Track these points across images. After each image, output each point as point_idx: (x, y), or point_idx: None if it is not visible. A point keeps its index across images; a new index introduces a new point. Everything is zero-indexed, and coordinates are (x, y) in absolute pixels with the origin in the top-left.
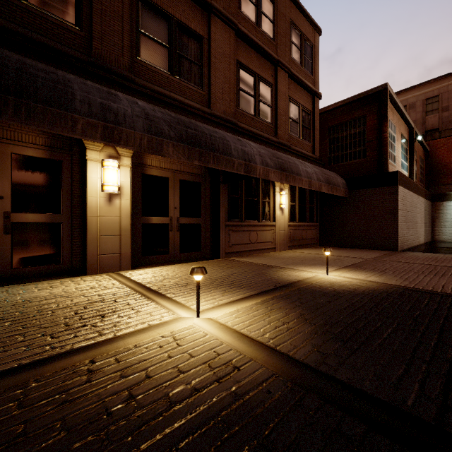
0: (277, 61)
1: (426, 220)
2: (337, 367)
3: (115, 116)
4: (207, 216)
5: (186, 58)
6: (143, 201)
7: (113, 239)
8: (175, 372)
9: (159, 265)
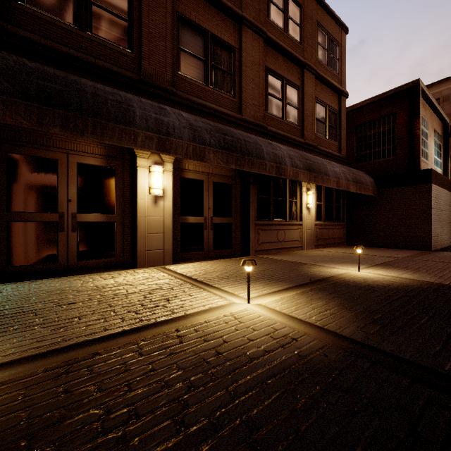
0: (304, 63)
1: None
2: (380, 342)
3: (166, 129)
4: (237, 216)
5: (219, 69)
6: (181, 202)
7: (158, 236)
8: (245, 340)
9: (196, 261)
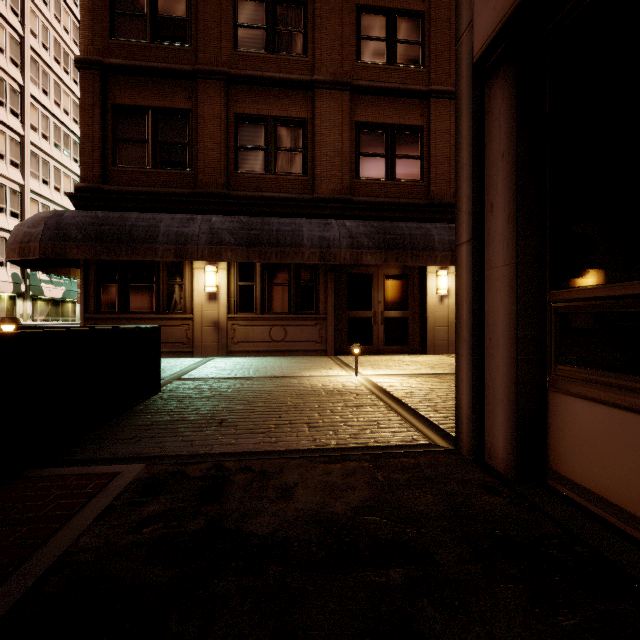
0: None
1: None
2: None
3: None
4: None
5: None
6: None
7: (443, 329)
8: None
9: None
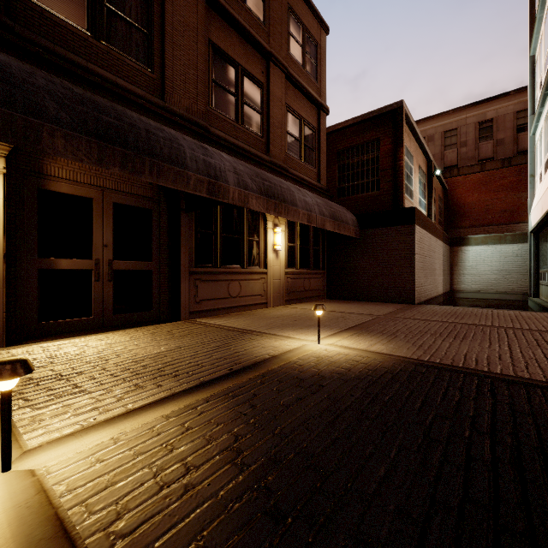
0: (270, 53)
1: (445, 267)
2: None
3: None
4: (162, 259)
5: (121, 18)
6: (40, 233)
7: None
8: None
9: (69, 335)
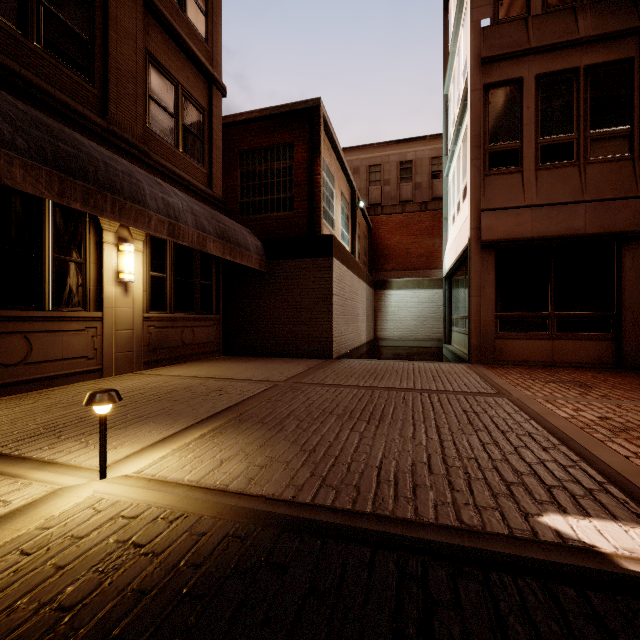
0: None
1: (369, 313)
2: None
3: None
4: None
5: None
6: None
7: None
8: None
9: None
